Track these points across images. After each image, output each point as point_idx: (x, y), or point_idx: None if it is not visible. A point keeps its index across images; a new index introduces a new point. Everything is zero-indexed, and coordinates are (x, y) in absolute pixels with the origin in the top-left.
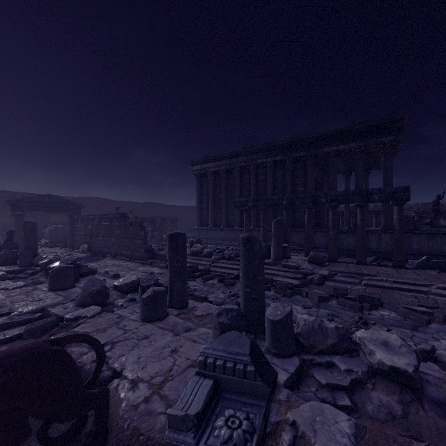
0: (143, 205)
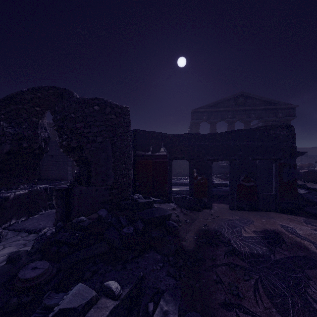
0: (311, 148)
